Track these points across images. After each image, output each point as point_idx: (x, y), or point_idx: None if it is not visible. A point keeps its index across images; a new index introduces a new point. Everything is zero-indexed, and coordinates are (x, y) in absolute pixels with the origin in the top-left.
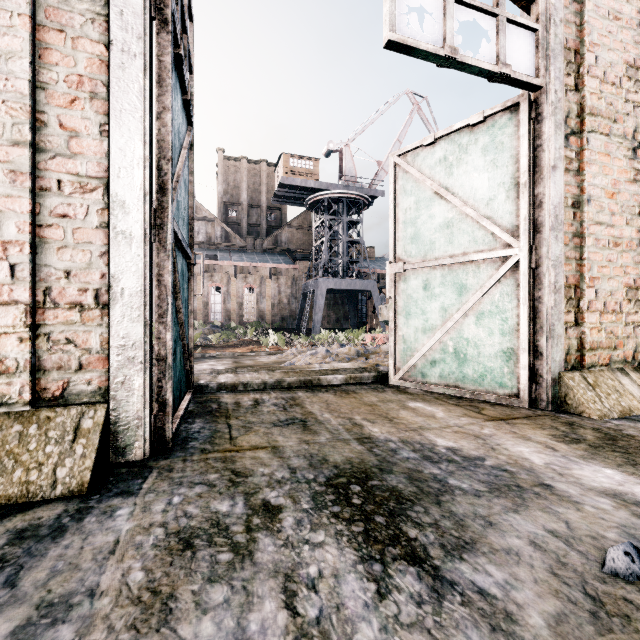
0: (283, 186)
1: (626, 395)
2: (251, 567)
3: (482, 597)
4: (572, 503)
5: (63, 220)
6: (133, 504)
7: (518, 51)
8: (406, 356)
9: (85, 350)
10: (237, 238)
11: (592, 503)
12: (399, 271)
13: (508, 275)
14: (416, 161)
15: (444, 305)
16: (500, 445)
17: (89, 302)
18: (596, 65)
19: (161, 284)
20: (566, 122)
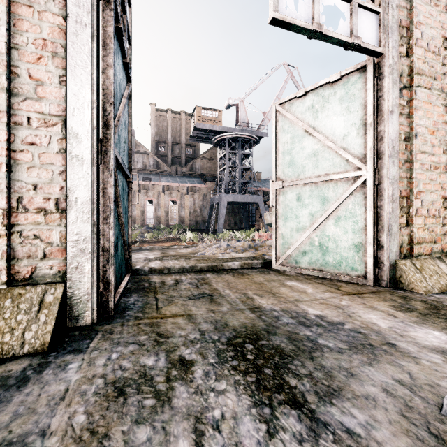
0: (197, 129)
1: (443, 276)
2: (169, 411)
3: (349, 436)
4: (412, 358)
5: (31, 147)
6: (81, 359)
7: (366, 28)
8: (284, 248)
9: (48, 243)
10: (164, 166)
11: (427, 358)
12: (279, 187)
13: (358, 190)
14: (291, 108)
15: (312, 211)
16: (355, 313)
17: (51, 208)
18: (421, 38)
19: (105, 195)
20: (400, 79)
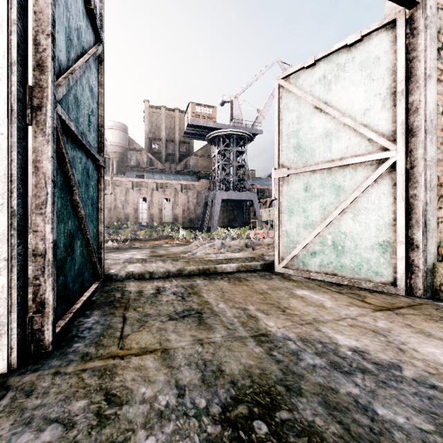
0: (191, 126)
1: None
2: None
3: None
4: None
5: None
6: None
7: None
8: (289, 248)
9: None
10: (158, 163)
11: None
12: (283, 176)
13: (384, 176)
14: (298, 82)
15: (323, 204)
16: (406, 344)
17: None
18: None
19: (39, 171)
20: (438, 37)
